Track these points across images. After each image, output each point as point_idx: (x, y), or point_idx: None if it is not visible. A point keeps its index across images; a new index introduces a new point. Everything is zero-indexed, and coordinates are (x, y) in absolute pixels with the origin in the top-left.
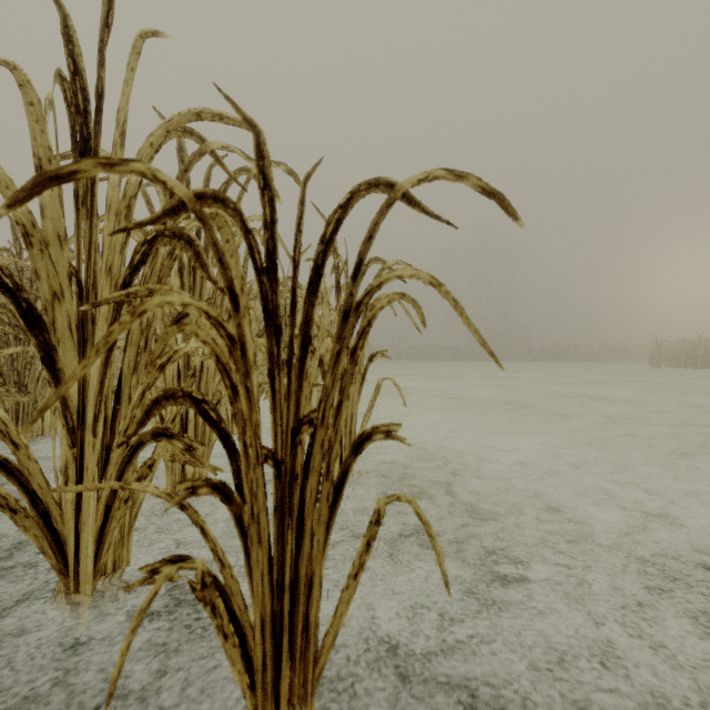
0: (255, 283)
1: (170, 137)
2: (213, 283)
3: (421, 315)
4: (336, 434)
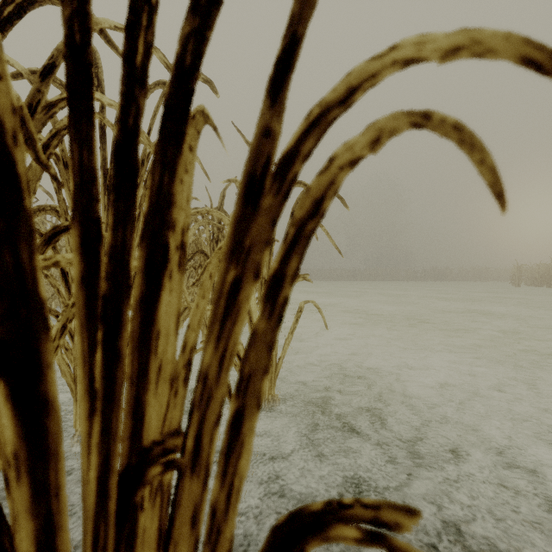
0: None
1: (41, 3)
2: (43, 165)
3: (488, 169)
4: (228, 495)
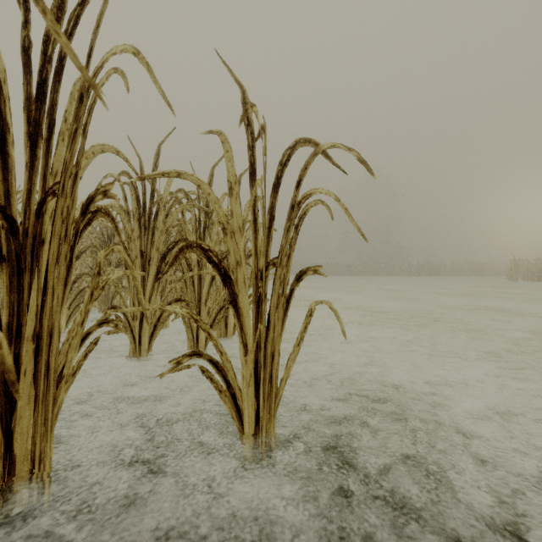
0: (165, 192)
1: None
2: None
3: None
4: None
